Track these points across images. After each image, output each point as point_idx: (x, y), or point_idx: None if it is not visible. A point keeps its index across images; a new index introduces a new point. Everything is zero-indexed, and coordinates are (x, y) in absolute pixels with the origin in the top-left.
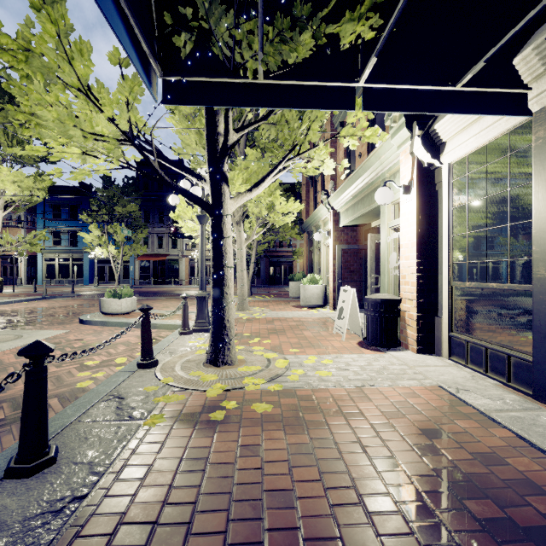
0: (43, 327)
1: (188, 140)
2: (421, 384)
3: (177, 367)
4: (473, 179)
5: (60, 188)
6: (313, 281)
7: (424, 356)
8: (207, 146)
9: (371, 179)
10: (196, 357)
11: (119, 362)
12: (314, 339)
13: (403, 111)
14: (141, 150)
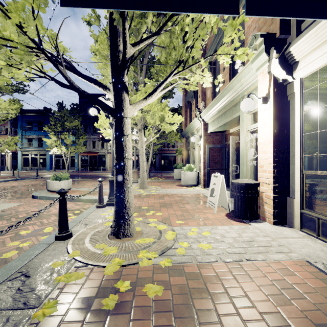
0: (5, 200)
1: (106, 73)
2: (289, 258)
3: (87, 239)
4: (325, 88)
5: (32, 111)
6: (190, 168)
7: (280, 227)
8: (111, 61)
9: (233, 97)
10: (104, 229)
11: (46, 231)
12: (193, 212)
13: (282, 16)
14: (50, 58)
